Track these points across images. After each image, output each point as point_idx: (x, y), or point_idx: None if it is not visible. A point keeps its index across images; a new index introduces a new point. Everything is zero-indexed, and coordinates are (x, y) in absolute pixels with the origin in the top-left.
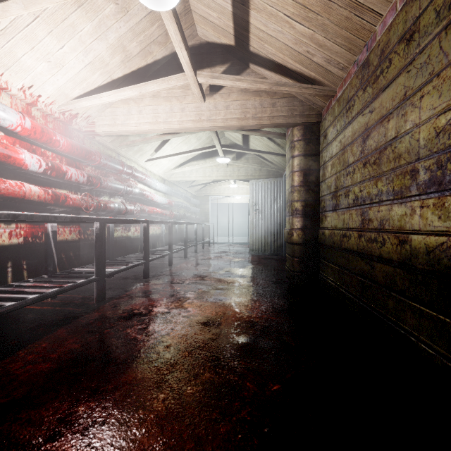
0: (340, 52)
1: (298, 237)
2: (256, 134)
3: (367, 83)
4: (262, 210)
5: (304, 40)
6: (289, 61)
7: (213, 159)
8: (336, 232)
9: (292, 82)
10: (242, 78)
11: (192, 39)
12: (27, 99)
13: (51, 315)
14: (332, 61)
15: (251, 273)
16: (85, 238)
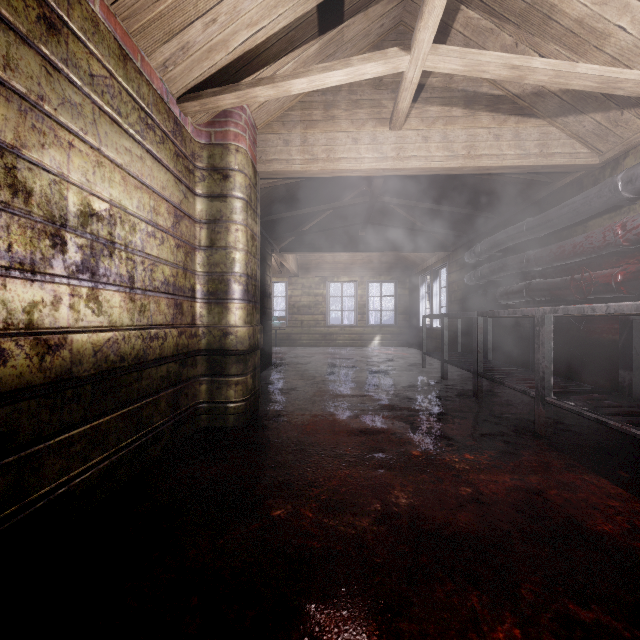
0: None
1: None
2: None
3: None
4: None
5: None
6: None
7: None
8: None
9: None
10: None
11: None
12: None
13: None
14: None
15: None
16: None
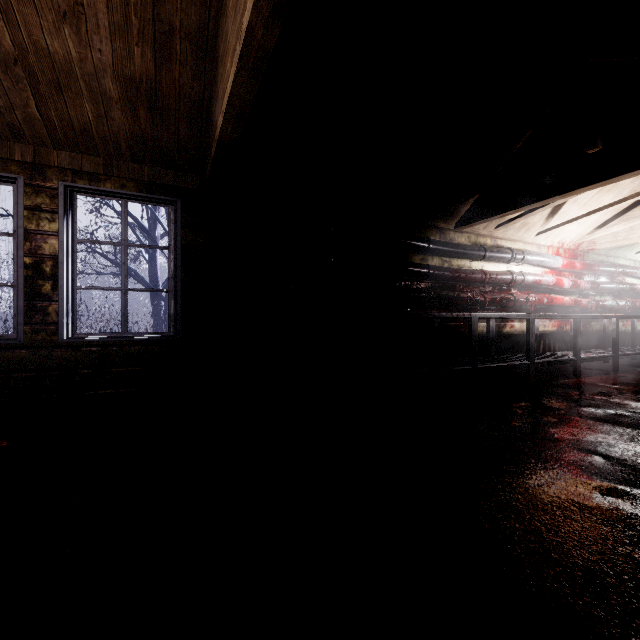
0: None
1: None
2: None
3: None
4: None
5: None
6: None
7: None
8: None
9: None
10: None
11: None
12: (559, 246)
13: (587, 371)
14: None
15: None
16: (584, 330)
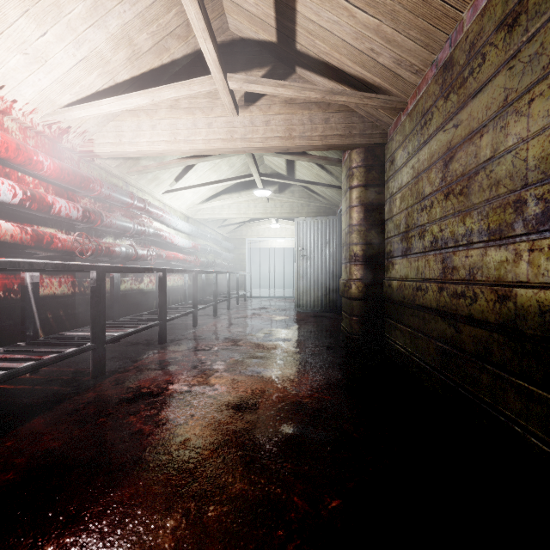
0: (413, 49)
1: (357, 290)
2: (304, 160)
3: (450, 89)
4: (311, 256)
5: (368, 34)
6: (347, 63)
7: (250, 192)
8: (407, 283)
9: (350, 90)
10: (287, 84)
11: (221, 34)
12: None
13: (27, 397)
14: (404, 62)
15: (297, 335)
16: (81, 292)
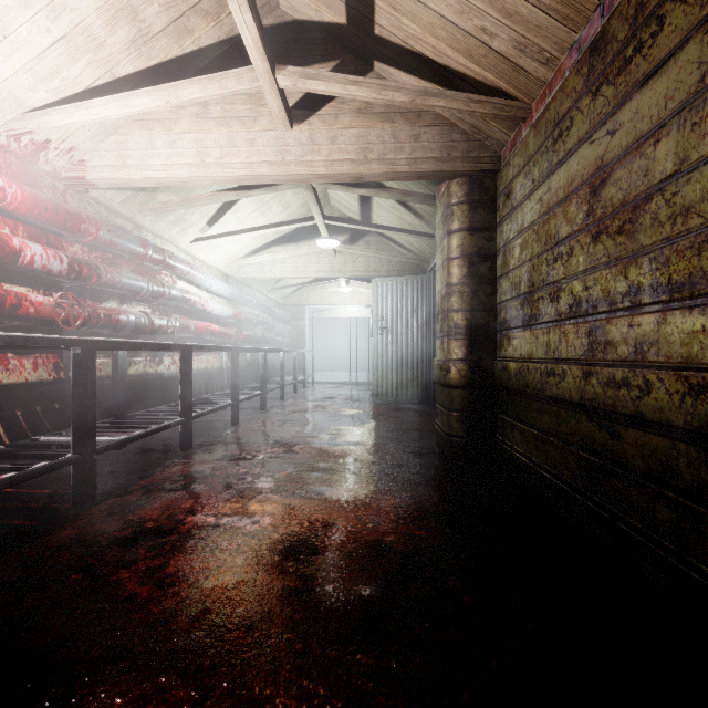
0: (545, 26)
1: (459, 375)
2: (385, 196)
3: (602, 78)
4: (393, 328)
5: (478, 4)
6: (446, 52)
7: (312, 243)
8: (532, 366)
9: (451, 91)
10: (361, 80)
11: (268, 14)
12: None
13: None
14: (529, 47)
15: (375, 436)
16: (68, 378)
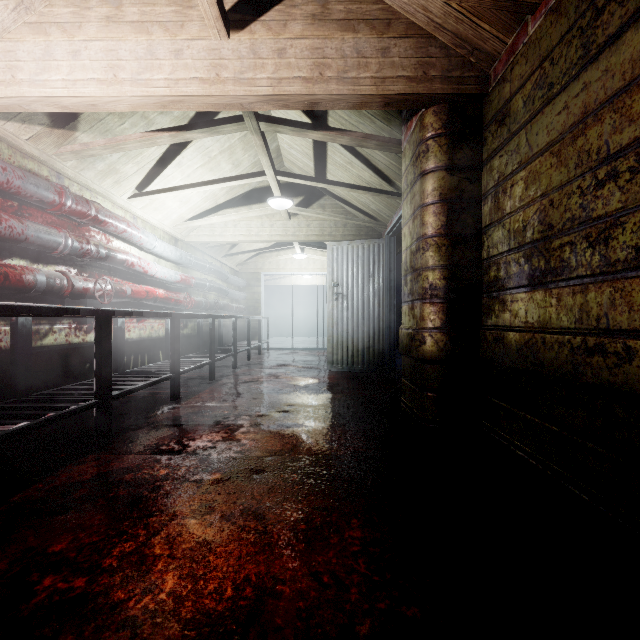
0: None
1: (436, 347)
2: (343, 141)
3: None
4: (348, 294)
5: None
6: None
7: (265, 206)
8: (553, 338)
9: None
10: None
11: None
12: None
13: None
14: None
15: (331, 414)
16: None
